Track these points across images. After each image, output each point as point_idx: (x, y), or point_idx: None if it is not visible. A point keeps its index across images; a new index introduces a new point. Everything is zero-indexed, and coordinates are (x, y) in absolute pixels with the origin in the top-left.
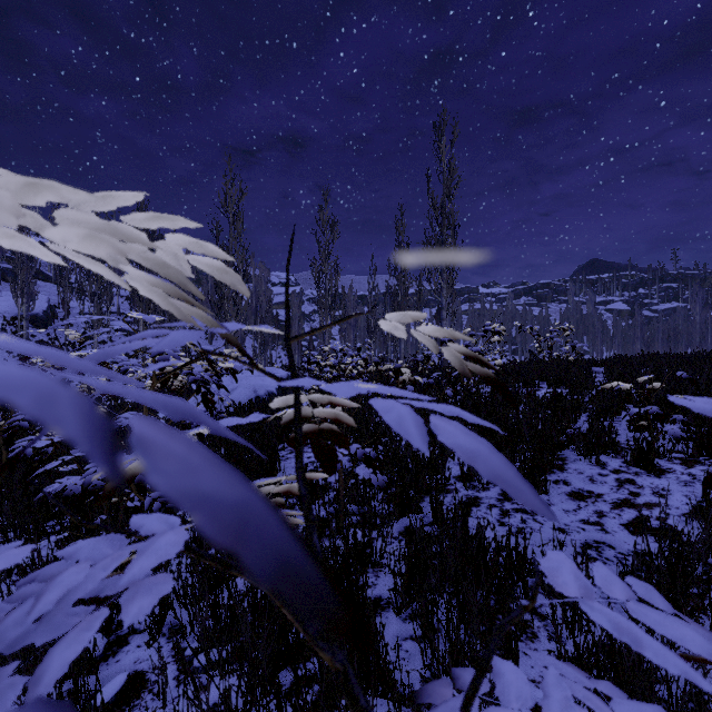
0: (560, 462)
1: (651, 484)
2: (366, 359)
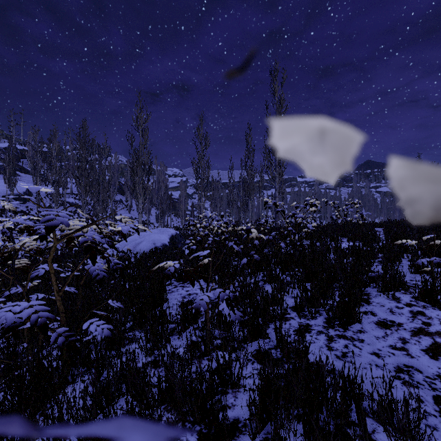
0: (365, 296)
1: (437, 316)
2: (227, 223)
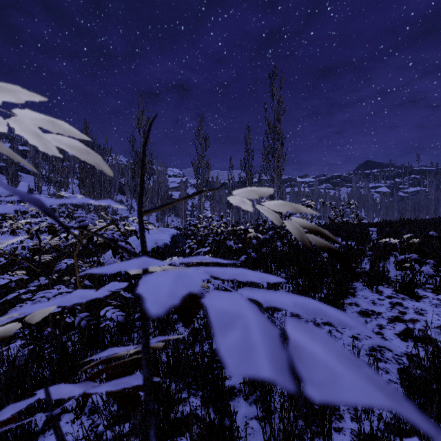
0: (352, 290)
1: (413, 306)
2: (226, 223)
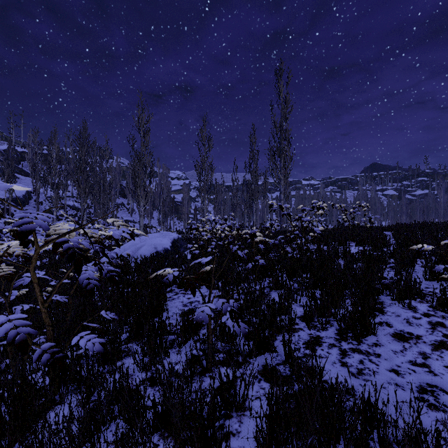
0: (379, 305)
1: None
2: (230, 226)
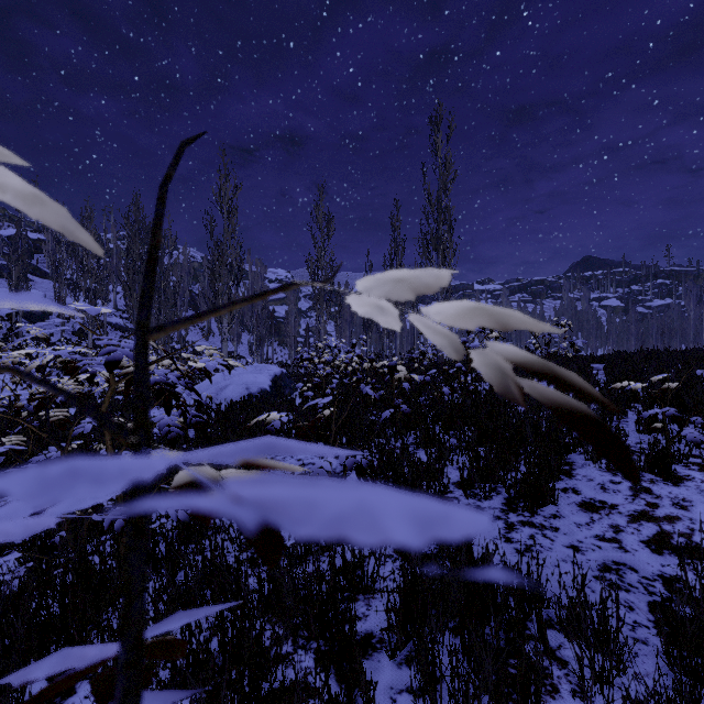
0: (567, 467)
1: (669, 493)
2: (361, 356)
